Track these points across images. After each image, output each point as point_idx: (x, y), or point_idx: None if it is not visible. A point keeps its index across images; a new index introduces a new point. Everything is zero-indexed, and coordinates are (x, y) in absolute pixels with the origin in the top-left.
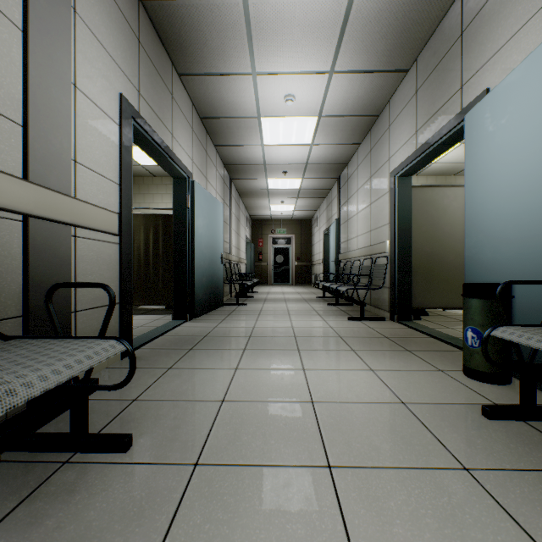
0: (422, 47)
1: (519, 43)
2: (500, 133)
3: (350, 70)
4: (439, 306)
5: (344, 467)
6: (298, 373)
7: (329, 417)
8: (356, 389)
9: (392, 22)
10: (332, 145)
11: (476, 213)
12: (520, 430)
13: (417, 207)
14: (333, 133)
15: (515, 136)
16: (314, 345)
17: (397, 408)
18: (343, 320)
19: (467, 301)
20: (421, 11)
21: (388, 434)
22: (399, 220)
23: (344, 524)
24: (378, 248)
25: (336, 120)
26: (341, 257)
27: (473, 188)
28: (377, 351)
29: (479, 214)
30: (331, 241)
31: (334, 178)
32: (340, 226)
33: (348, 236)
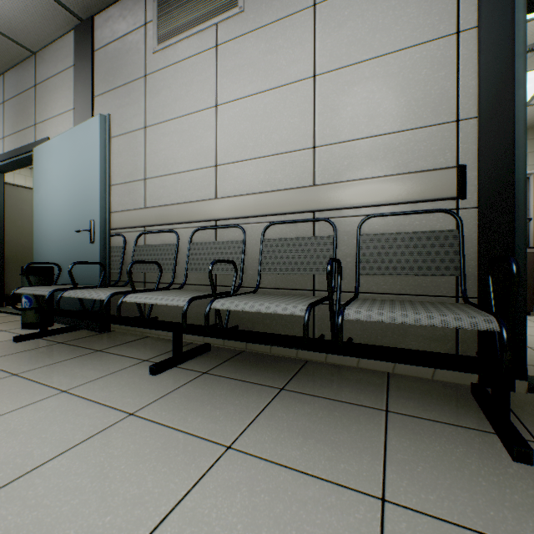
0: (8, 68)
1: (64, 121)
2: (50, 172)
3: None
4: None
5: None
6: None
7: None
8: None
9: None
10: None
11: (40, 220)
12: (33, 341)
13: (13, 203)
14: None
15: (56, 178)
16: None
17: None
18: None
19: (24, 278)
20: (0, 43)
21: None
22: None
23: None
24: None
25: None
26: None
27: (39, 202)
28: None
29: (42, 221)
30: None
31: None
32: None
33: None
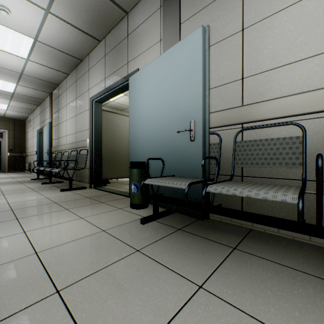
0: (108, 31)
1: (150, 53)
2: (144, 91)
3: (63, 18)
4: (116, 177)
5: (70, 285)
6: (19, 236)
7: (54, 257)
8: (73, 232)
9: (93, 5)
10: (46, 67)
11: (134, 128)
12: (154, 224)
13: (105, 122)
14: (47, 58)
15: (150, 94)
16: (33, 212)
17: (101, 234)
18: (57, 192)
19: (132, 170)
20: (109, 10)
21: (97, 250)
22: (95, 128)
23: (75, 323)
24: (82, 144)
25: (51, 50)
26: (54, 150)
27: (133, 115)
28: (84, 206)
29: (136, 128)
30: (45, 138)
31: (48, 92)
32: (52, 128)
33: (59, 135)
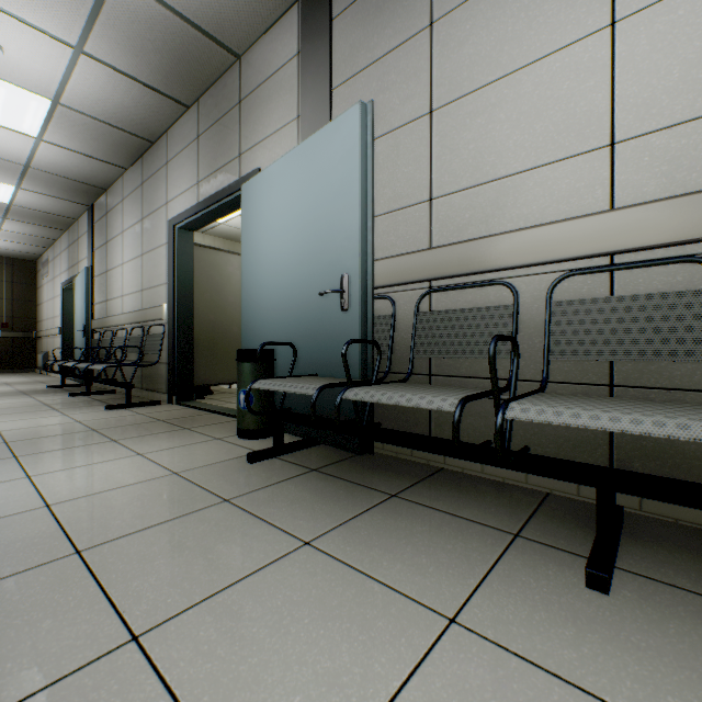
0: (204, 90)
1: (281, 140)
2: (267, 213)
3: (111, 64)
4: (225, 382)
5: (100, 545)
6: (19, 483)
7: (78, 511)
8: (119, 476)
9: (169, 41)
10: (80, 154)
11: (251, 283)
12: (272, 464)
13: (202, 269)
14: (82, 137)
15: (277, 220)
16: (48, 446)
17: (169, 479)
18: (100, 411)
19: (241, 366)
20: (202, 51)
21: (156, 501)
22: (180, 281)
23: (99, 584)
24: (153, 313)
25: (88, 121)
26: (97, 325)
27: (249, 259)
28: (149, 436)
29: (253, 285)
30: (78, 300)
31: (85, 204)
32: (94, 279)
33: (108, 295)
